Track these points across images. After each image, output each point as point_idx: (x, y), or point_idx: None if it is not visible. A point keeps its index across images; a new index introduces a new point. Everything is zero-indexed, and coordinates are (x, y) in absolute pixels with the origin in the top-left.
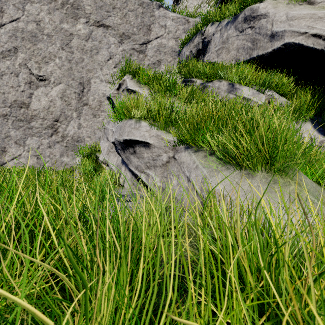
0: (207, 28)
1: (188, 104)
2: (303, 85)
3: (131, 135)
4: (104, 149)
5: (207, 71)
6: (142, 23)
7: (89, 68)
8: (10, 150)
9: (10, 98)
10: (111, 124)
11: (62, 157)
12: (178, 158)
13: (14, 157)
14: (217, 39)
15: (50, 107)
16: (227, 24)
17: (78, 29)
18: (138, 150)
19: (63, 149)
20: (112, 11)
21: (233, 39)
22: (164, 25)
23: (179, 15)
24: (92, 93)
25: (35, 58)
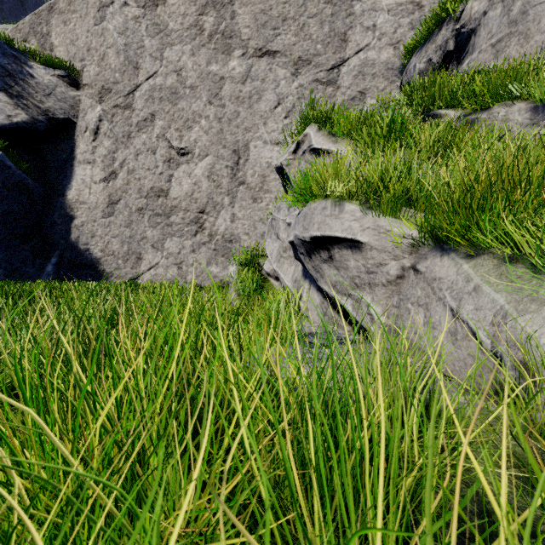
0: (468, 4)
1: (439, 161)
2: None
3: (326, 229)
4: (272, 252)
5: (477, 90)
6: (332, 32)
7: (246, 126)
8: (146, 256)
9: (146, 185)
10: (284, 211)
11: (210, 266)
12: (425, 269)
13: (151, 267)
14: (495, 20)
15: (194, 192)
16: None
17: (231, 68)
18: (337, 255)
19: (210, 253)
20: (281, 27)
21: (540, 10)
22: (372, 25)
23: (400, 0)
24: (251, 164)
25: (175, 124)
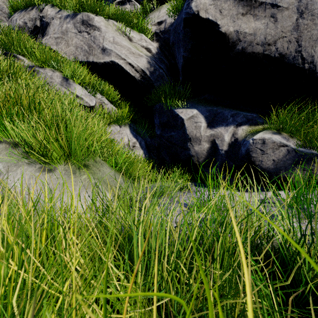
0: (46, 7)
1: None
2: (127, 99)
3: None
4: None
5: (38, 55)
6: None
7: None
8: None
9: None
10: None
11: None
12: None
13: None
14: (57, 26)
15: None
16: (67, 16)
17: None
18: None
19: None
20: None
21: (73, 35)
22: None
23: None
24: None
25: None
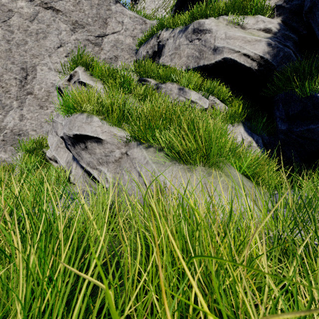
0: (162, 32)
1: (142, 102)
2: (238, 94)
3: (82, 130)
4: (52, 144)
5: (161, 73)
6: (98, 14)
7: (34, 53)
8: None
9: None
10: (61, 117)
11: None
12: (130, 154)
13: None
14: (171, 44)
15: None
16: (179, 32)
17: (20, 6)
18: (90, 146)
19: None
20: None
21: (184, 47)
22: (121, 21)
23: (136, 15)
24: (38, 81)
25: None
